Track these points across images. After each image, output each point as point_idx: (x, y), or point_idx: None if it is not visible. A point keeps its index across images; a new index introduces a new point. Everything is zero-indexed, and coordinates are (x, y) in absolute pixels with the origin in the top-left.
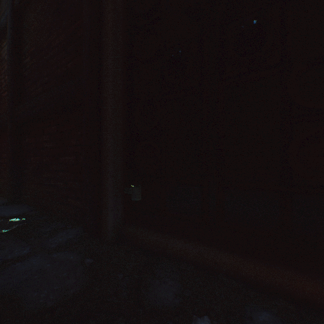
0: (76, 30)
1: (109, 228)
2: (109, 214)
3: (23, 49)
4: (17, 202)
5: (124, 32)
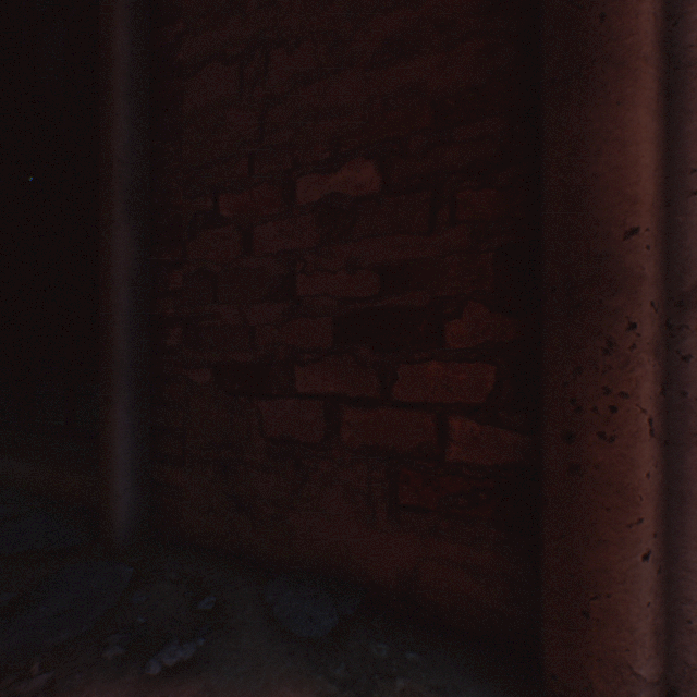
0: None
1: None
2: None
3: None
4: None
5: None
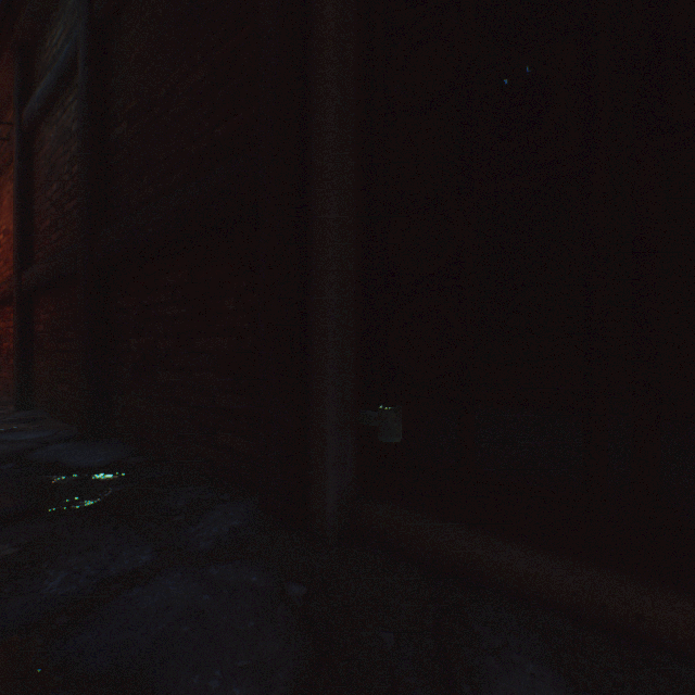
0: (235, 50)
1: (328, 506)
2: (328, 474)
3: (110, 106)
4: (99, 434)
5: (358, 43)
